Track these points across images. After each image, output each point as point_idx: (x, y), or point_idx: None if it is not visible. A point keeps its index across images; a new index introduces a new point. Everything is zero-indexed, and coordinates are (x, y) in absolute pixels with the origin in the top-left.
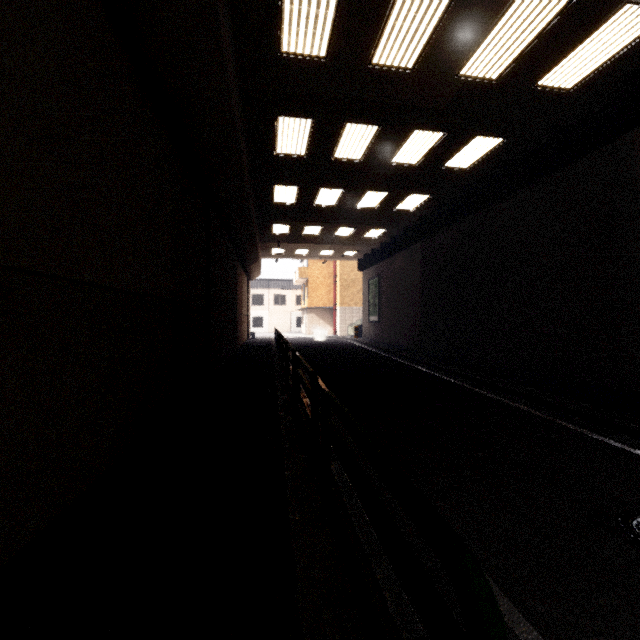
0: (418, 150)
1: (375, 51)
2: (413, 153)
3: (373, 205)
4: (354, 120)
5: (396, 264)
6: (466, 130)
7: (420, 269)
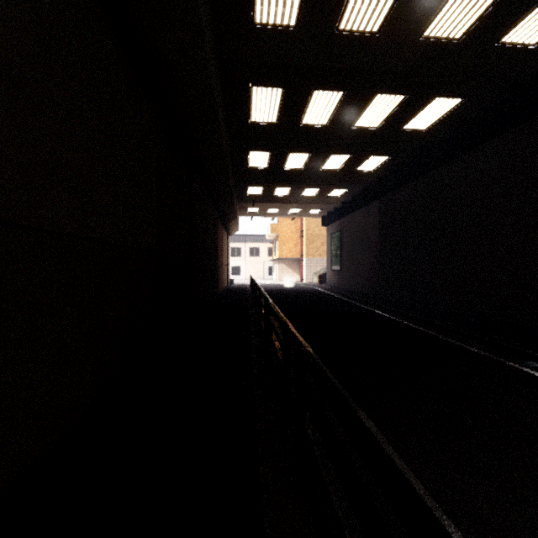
0: (380, 113)
1: (342, 16)
2: (375, 117)
3: (336, 167)
4: (321, 87)
5: (356, 220)
6: (426, 92)
7: (379, 224)
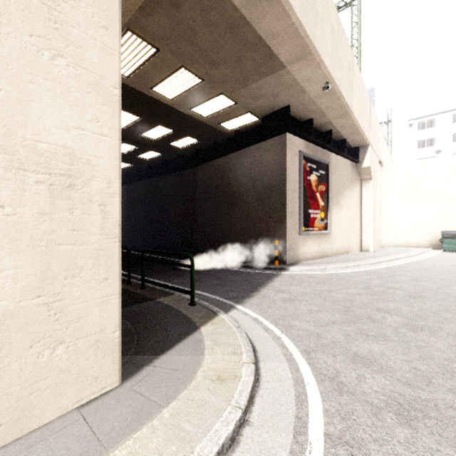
0: (125, 149)
1: None
2: (122, 149)
3: None
4: None
5: None
6: (146, 148)
7: (126, 200)
